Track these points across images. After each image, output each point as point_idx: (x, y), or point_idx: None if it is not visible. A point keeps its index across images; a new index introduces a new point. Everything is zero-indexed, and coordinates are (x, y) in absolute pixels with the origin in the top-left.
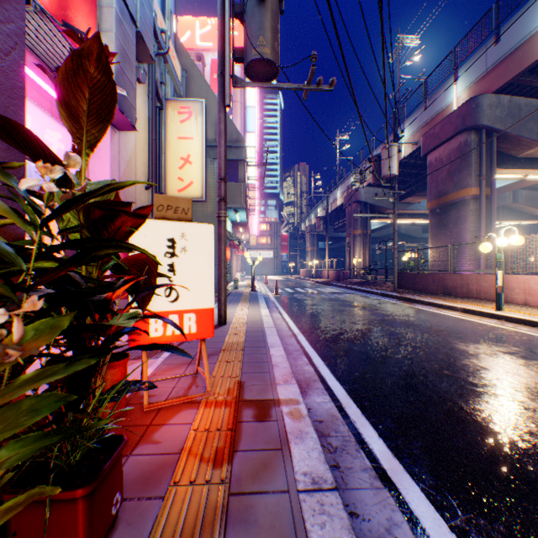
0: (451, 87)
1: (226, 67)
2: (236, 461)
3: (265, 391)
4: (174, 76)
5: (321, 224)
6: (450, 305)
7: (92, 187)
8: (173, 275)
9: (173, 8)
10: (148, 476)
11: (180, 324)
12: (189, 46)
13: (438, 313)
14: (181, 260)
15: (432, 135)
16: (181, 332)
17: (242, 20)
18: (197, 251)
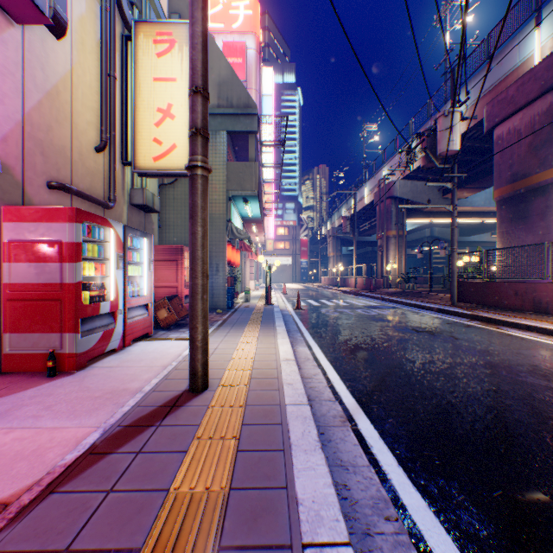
0: (531, 35)
1: None
2: None
3: None
4: None
5: (347, 225)
6: None
7: None
8: None
9: None
10: None
11: None
12: None
13: None
14: None
15: (503, 101)
16: None
17: None
18: None
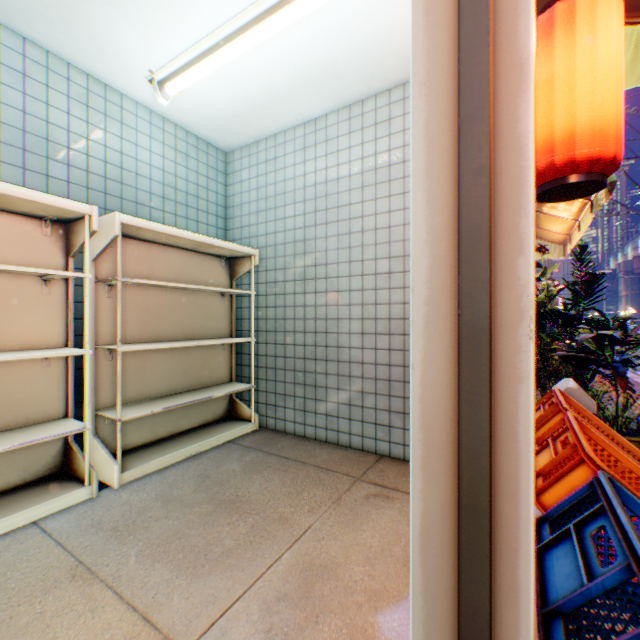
0: None
1: None
2: None
3: None
4: None
5: (639, 265)
6: None
7: None
8: None
9: None
10: None
11: None
12: None
13: None
14: None
15: None
16: None
17: None
18: None
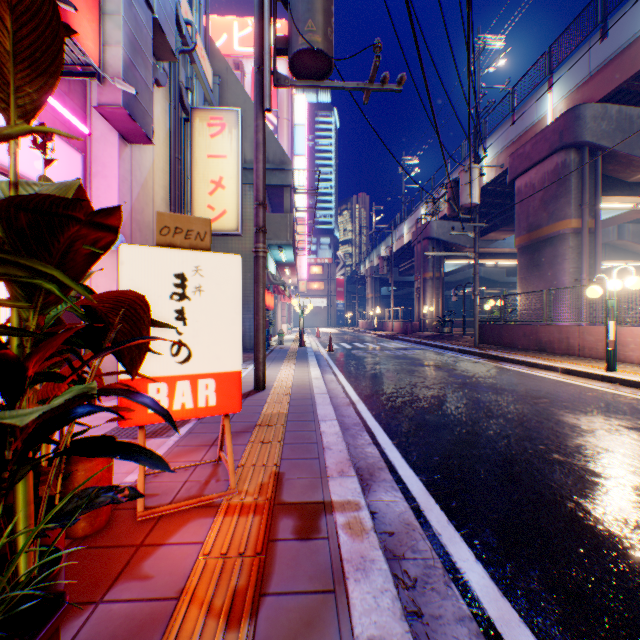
0: (545, 96)
1: (265, 60)
2: (263, 614)
3: (312, 488)
4: (203, 81)
5: (384, 266)
6: (547, 364)
7: (43, 188)
8: (183, 325)
9: None
10: None
11: (193, 393)
12: (226, 52)
13: (532, 374)
14: (195, 304)
15: (521, 155)
16: (167, 418)
17: (286, 1)
18: (217, 292)
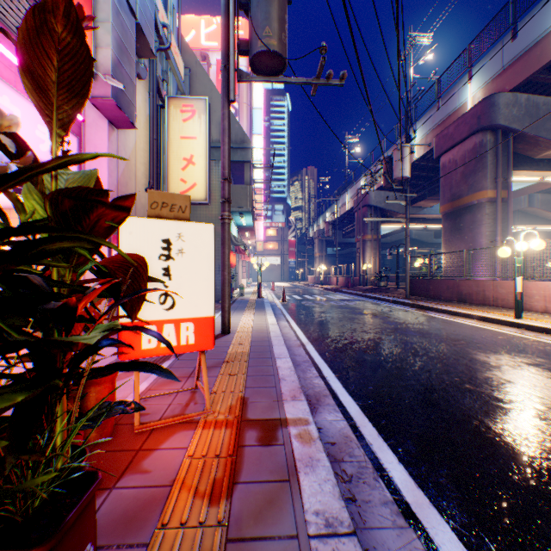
0: (466, 86)
1: (230, 60)
2: (236, 496)
3: (270, 409)
4: (177, 74)
5: (330, 229)
6: (466, 313)
7: (70, 176)
8: (169, 280)
9: (176, 3)
10: (131, 515)
11: (176, 334)
12: (194, 46)
13: (453, 321)
14: (178, 263)
15: (446, 136)
16: (169, 347)
17: (247, 10)
18: (195, 254)
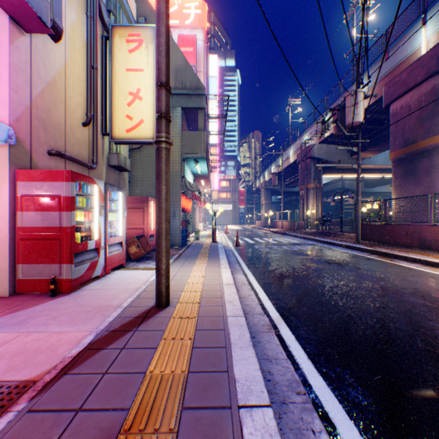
0: (419, 32)
1: None
2: None
3: None
4: (125, 7)
5: (276, 179)
6: None
7: None
8: None
9: None
10: None
11: None
12: None
13: None
14: None
15: (397, 83)
16: None
17: None
18: None
